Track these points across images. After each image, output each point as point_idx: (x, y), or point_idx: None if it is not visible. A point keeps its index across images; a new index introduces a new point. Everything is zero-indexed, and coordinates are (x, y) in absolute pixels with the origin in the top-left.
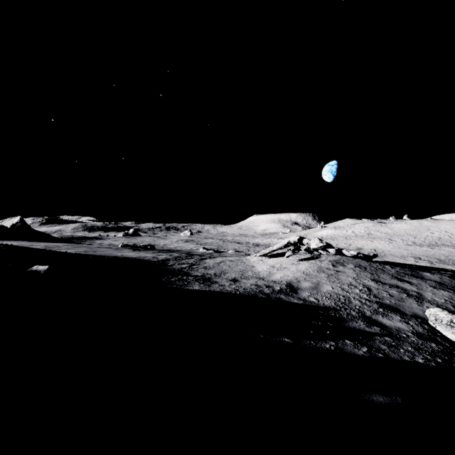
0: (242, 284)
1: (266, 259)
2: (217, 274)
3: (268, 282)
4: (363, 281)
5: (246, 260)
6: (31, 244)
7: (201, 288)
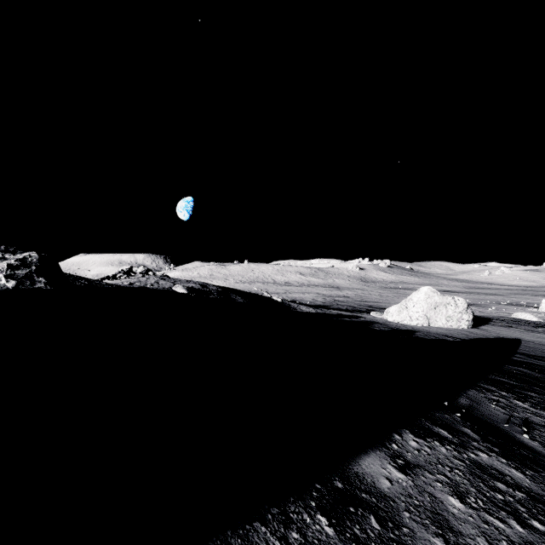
0: None
1: None
2: None
3: None
4: (158, 282)
5: None
6: None
7: None
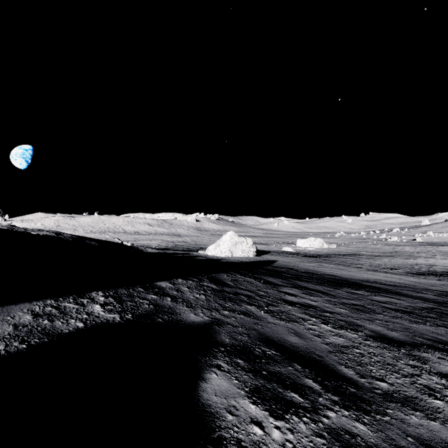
0: None
1: None
2: None
3: None
4: None
5: None
6: None
7: None
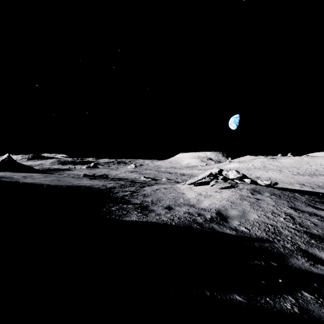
0: (176, 212)
1: (193, 186)
2: (153, 202)
3: (199, 210)
4: (283, 209)
5: (177, 188)
6: (13, 174)
7: (138, 219)
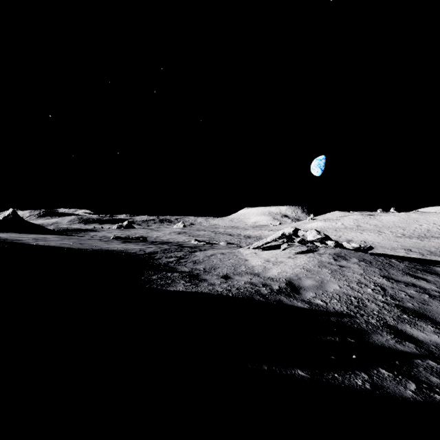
0: (235, 282)
1: (259, 251)
2: (206, 270)
3: (264, 279)
4: (373, 279)
5: (238, 253)
6: (20, 236)
7: (186, 289)
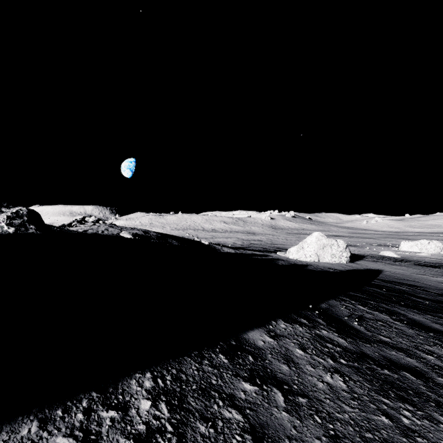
0: None
1: None
2: None
3: None
4: (108, 229)
5: None
6: None
7: None
